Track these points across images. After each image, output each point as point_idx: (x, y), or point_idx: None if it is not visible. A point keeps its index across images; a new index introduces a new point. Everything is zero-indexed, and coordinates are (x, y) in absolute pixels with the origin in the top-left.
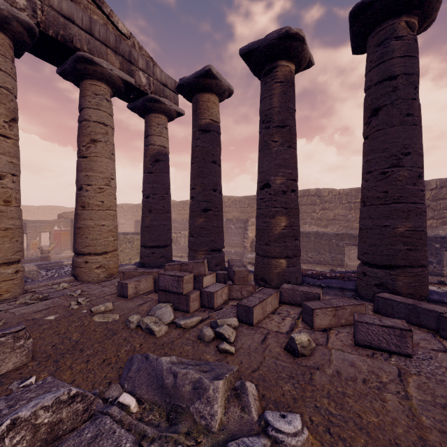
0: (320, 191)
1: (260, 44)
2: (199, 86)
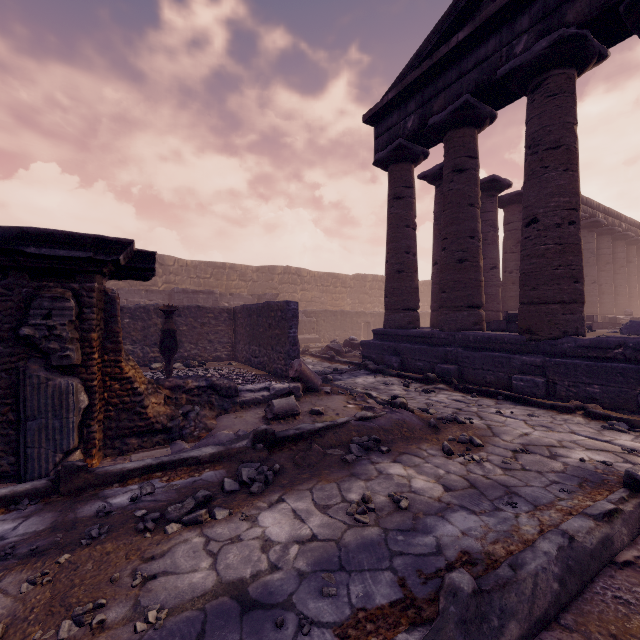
0: (301, 271)
1: (503, 181)
2: None
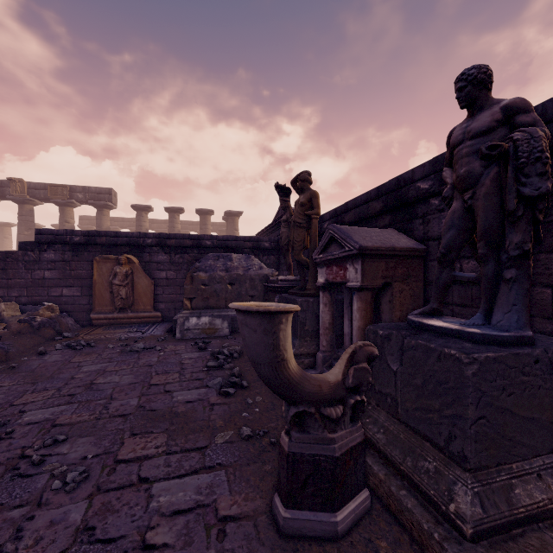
0: None
1: None
2: (5, 225)
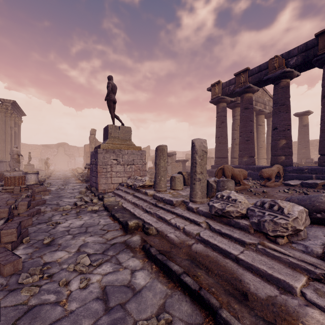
0: None
1: None
2: (303, 114)
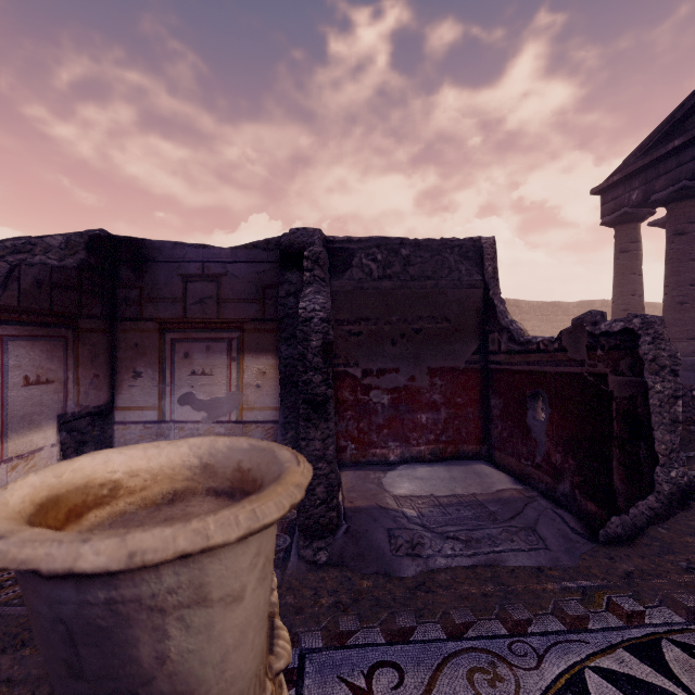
0: (519, 302)
1: None
2: None
